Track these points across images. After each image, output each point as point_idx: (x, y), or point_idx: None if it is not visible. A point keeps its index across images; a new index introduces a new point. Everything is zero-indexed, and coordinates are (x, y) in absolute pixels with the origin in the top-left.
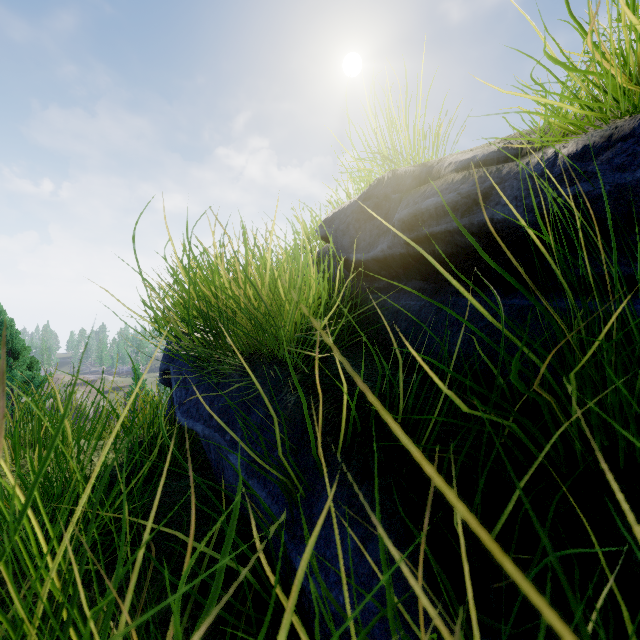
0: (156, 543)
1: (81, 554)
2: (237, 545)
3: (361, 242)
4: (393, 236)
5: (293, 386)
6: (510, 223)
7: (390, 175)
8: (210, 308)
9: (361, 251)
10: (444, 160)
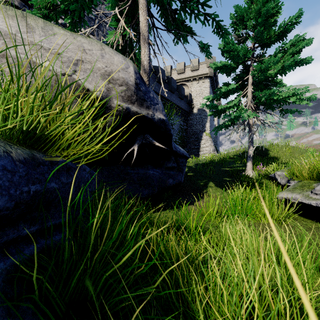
0: None
1: None
2: None
3: None
4: None
5: None
6: None
7: None
8: None
9: None
10: None
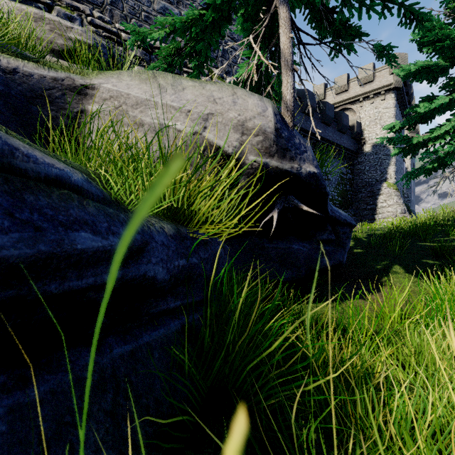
0: None
1: None
2: None
3: None
4: None
5: None
6: (156, 280)
7: None
8: None
9: None
10: None
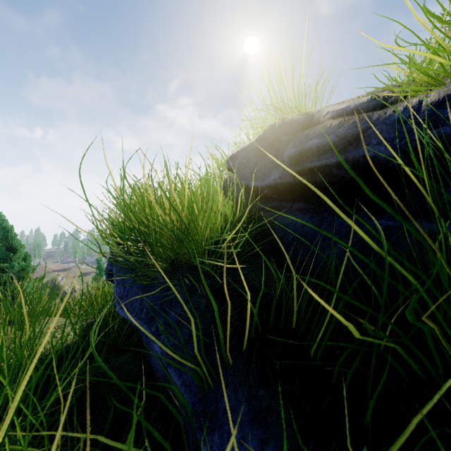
0: (93, 418)
1: (33, 427)
2: (157, 425)
3: (258, 173)
4: (283, 169)
5: (204, 289)
6: (380, 159)
7: (280, 122)
8: (141, 226)
9: (258, 180)
10: (322, 110)
